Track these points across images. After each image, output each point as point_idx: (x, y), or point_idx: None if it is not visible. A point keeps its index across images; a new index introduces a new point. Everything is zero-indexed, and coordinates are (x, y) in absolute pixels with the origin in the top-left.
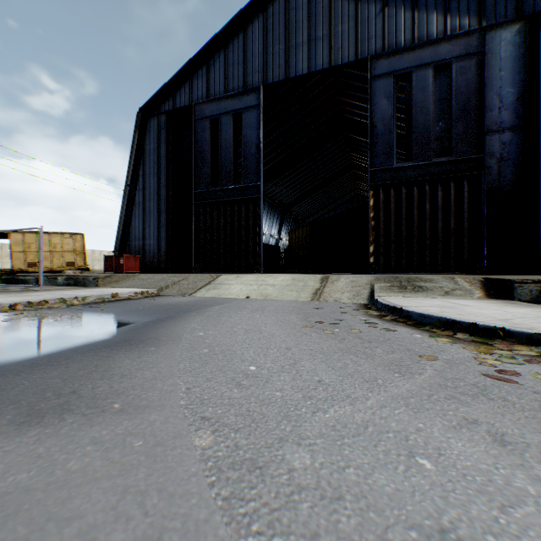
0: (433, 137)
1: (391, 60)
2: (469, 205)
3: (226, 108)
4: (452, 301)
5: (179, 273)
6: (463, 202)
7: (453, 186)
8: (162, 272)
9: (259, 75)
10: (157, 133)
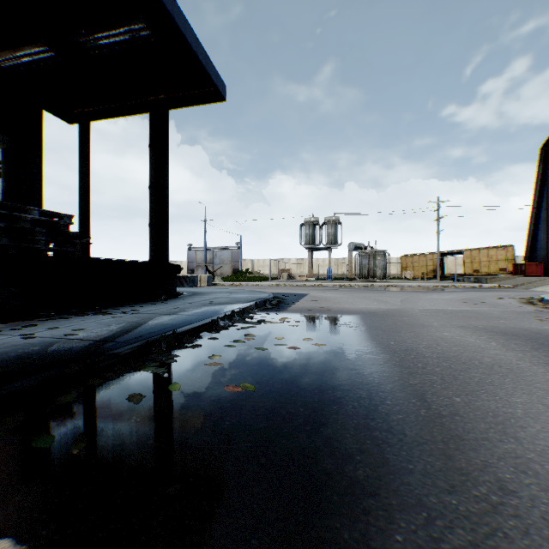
0: None
1: None
2: None
3: None
4: None
5: None
6: None
7: None
8: None
9: None
10: None
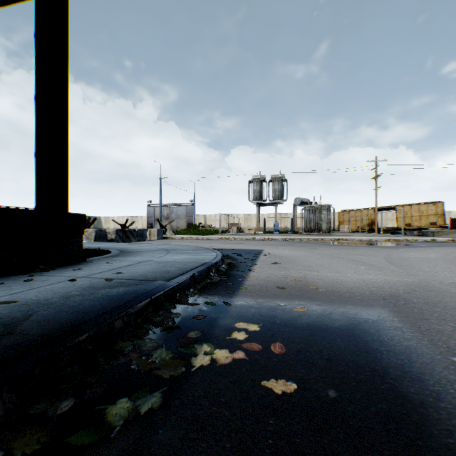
0: None
1: None
2: None
3: None
4: None
5: None
6: None
7: None
8: None
9: None
10: None
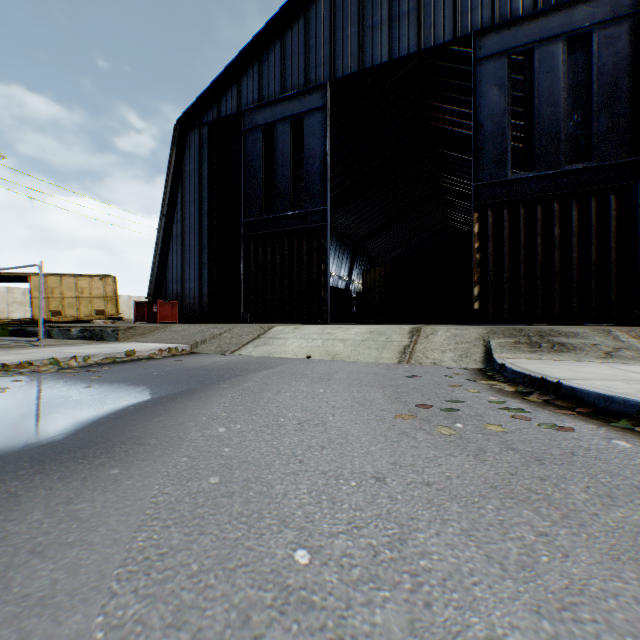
0: (564, 136)
1: (504, 34)
2: (618, 229)
3: (283, 113)
4: (628, 368)
5: (225, 323)
6: (609, 224)
7: (594, 203)
8: (204, 322)
9: (324, 68)
10: (198, 149)
